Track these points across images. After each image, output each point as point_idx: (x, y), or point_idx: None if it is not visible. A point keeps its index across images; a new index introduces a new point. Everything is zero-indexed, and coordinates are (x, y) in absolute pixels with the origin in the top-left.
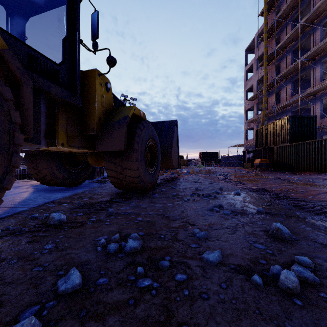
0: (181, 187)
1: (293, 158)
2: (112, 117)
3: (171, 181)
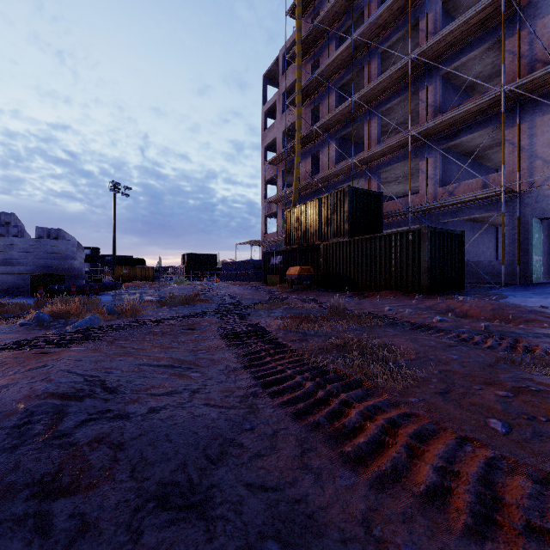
0: None
1: (356, 265)
2: None
3: None
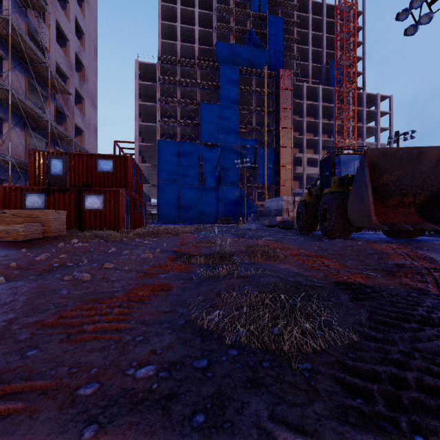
0: None
1: None
2: None
3: None
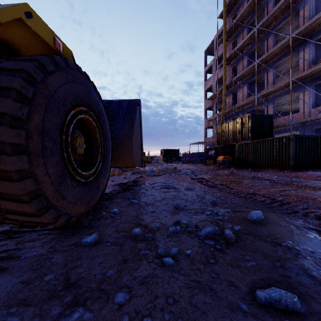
0: (148, 200)
1: (254, 155)
2: None
3: (132, 188)
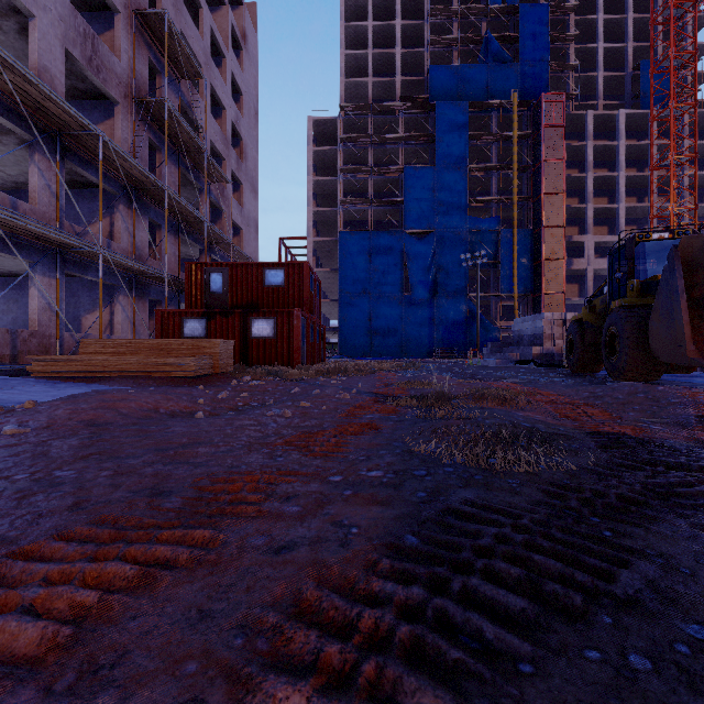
0: None
1: None
2: None
3: None
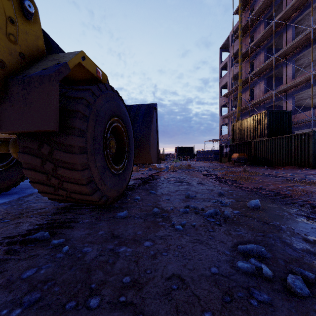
0: (164, 191)
1: (271, 152)
2: (34, 67)
3: (149, 181)
